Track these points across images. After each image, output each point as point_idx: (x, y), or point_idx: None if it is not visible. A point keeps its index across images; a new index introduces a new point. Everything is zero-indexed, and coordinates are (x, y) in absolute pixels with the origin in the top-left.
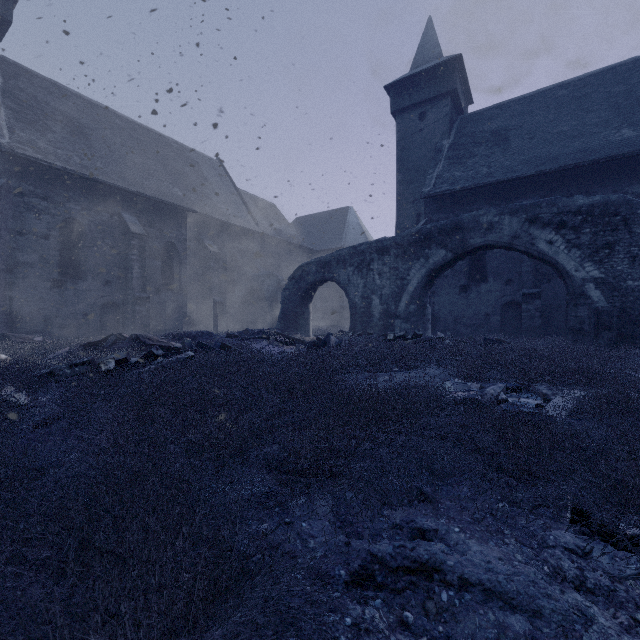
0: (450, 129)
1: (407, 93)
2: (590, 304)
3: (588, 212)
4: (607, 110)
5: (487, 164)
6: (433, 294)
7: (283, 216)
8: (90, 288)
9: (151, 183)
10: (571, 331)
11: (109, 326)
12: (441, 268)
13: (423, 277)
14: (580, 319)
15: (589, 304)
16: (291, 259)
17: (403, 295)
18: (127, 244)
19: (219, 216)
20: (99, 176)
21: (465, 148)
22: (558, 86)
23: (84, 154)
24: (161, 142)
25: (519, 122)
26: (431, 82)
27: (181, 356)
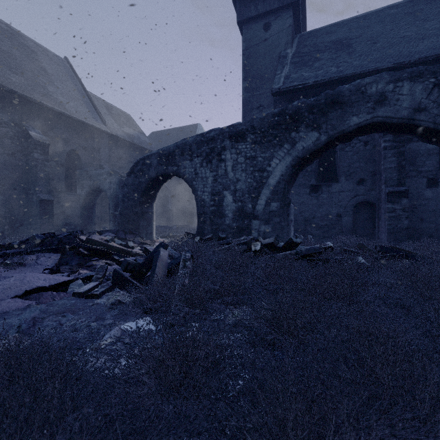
0: (292, 41)
1: (253, 3)
2: None
3: None
4: None
5: (335, 64)
6: None
7: (138, 126)
8: None
9: None
10: None
11: None
12: (310, 156)
13: (288, 167)
14: None
15: None
16: None
17: (262, 190)
18: None
19: (52, 105)
20: None
21: (309, 54)
22: (387, 7)
23: None
24: None
25: (358, 33)
26: None
27: None
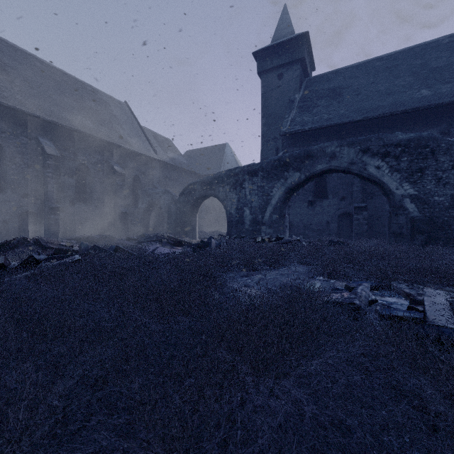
0: (300, 87)
1: (269, 58)
2: (407, 214)
3: (406, 145)
4: (410, 76)
5: (327, 112)
6: (289, 207)
7: (177, 148)
8: (9, 199)
9: (66, 115)
10: (393, 234)
11: (27, 231)
12: (296, 187)
13: (283, 193)
14: (400, 225)
15: (406, 214)
16: (183, 181)
17: (268, 207)
18: (43, 163)
19: (125, 145)
20: (17, 105)
21: (311, 100)
22: (375, 59)
23: (4, 87)
24: (77, 85)
25: (349, 83)
26: (286, 51)
27: (64, 260)
